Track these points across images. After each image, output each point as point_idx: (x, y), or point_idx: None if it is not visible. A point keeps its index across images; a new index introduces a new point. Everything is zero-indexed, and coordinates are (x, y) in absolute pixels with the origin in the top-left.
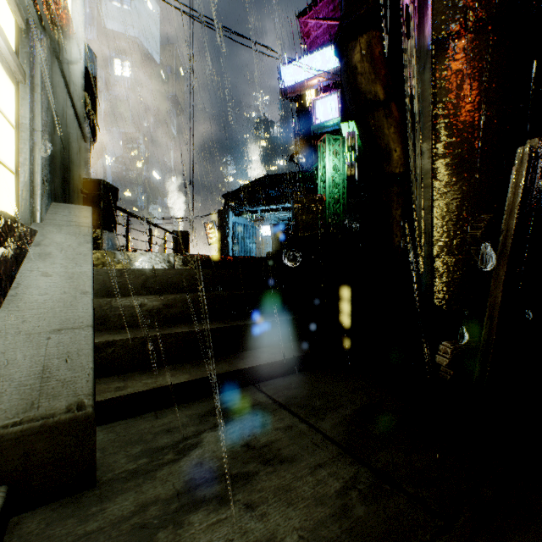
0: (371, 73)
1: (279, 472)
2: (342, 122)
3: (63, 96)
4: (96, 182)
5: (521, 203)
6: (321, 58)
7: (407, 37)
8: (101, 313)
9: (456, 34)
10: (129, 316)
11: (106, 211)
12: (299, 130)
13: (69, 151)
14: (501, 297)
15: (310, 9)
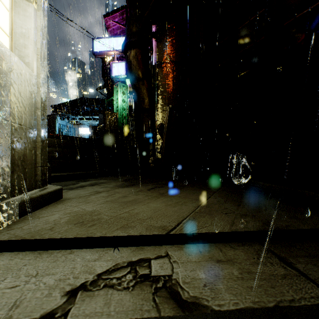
0: (137, 66)
1: (106, 183)
2: (126, 78)
3: None
4: None
5: (168, 121)
6: (116, 42)
7: (151, 54)
8: None
9: (164, 63)
10: None
11: None
12: (102, 74)
13: None
14: (165, 145)
15: (110, 15)
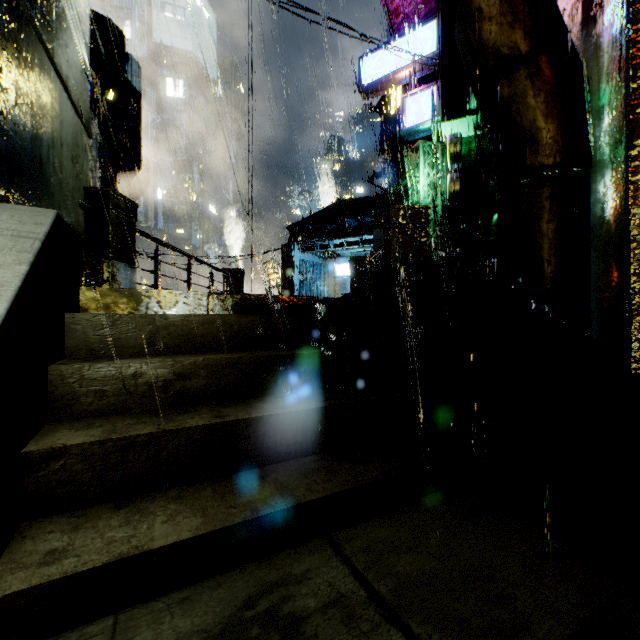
0: (506, 13)
1: None
2: (443, 121)
3: (25, 42)
4: (102, 192)
5: None
6: (413, 42)
7: None
8: (62, 390)
9: None
10: (115, 393)
11: (117, 234)
12: (381, 146)
13: (44, 134)
14: None
15: None
